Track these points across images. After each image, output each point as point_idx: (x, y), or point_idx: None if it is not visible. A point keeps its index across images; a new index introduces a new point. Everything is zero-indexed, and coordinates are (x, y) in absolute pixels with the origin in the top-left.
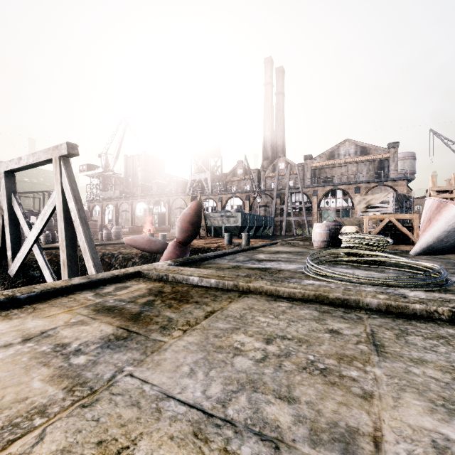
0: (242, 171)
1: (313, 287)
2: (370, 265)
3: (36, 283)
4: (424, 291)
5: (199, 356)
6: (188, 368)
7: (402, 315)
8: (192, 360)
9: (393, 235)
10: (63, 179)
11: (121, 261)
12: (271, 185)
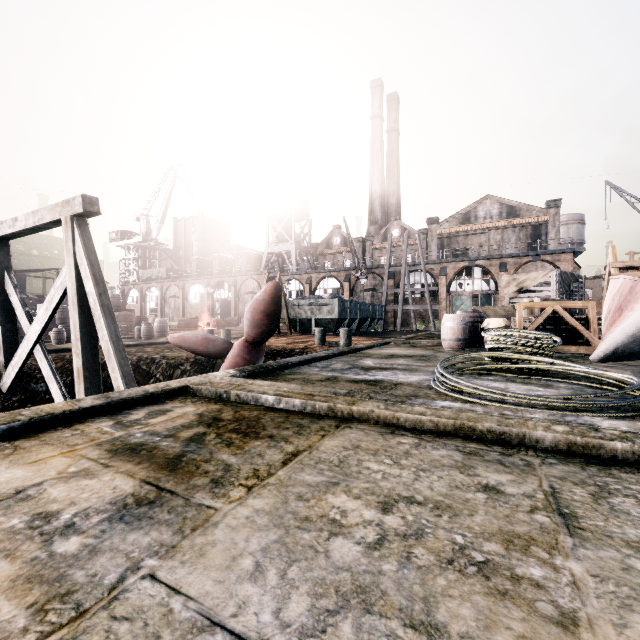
0: (339, 241)
1: (450, 413)
2: (530, 376)
3: (40, 401)
4: (619, 418)
5: (271, 537)
6: (252, 562)
7: (593, 458)
8: (259, 544)
9: (558, 331)
10: (77, 249)
11: (164, 370)
12: (380, 261)
